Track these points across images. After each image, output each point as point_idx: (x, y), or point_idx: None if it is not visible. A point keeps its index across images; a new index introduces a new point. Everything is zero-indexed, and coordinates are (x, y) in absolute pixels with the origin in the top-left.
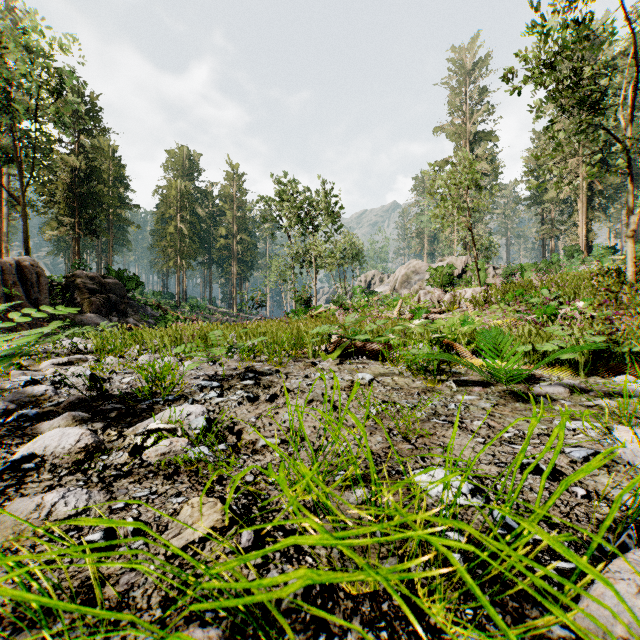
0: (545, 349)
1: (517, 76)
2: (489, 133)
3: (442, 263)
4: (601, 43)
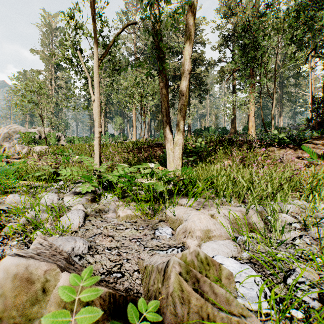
0: (36, 174)
1: (57, 55)
2: (65, 68)
3: (34, 130)
4: (85, 61)
